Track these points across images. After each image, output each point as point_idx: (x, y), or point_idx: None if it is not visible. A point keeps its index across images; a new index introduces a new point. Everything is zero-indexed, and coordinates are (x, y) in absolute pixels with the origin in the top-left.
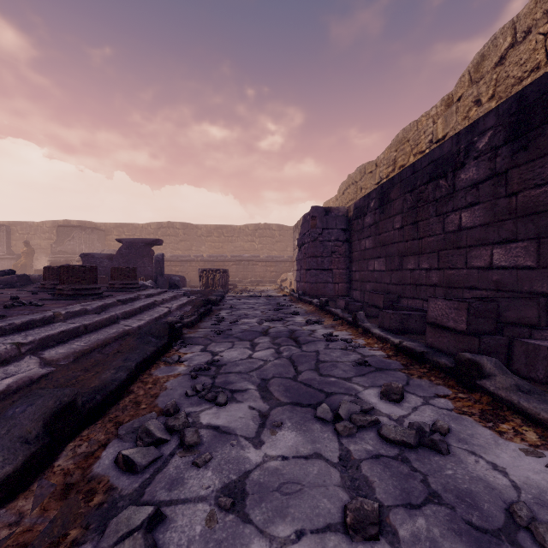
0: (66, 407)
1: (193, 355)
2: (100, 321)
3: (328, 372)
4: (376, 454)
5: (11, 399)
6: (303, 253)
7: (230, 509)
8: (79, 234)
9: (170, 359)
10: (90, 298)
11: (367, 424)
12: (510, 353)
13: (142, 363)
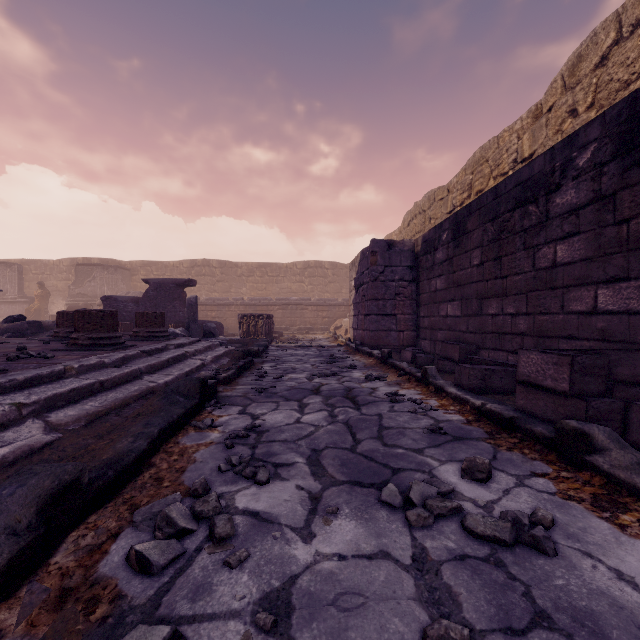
0: (67, 487)
1: (229, 419)
2: (120, 376)
3: (394, 441)
4: (460, 554)
5: (6, 473)
6: (361, 295)
7: (271, 630)
8: (100, 273)
9: (202, 423)
10: (109, 349)
11: (447, 512)
12: (626, 420)
13: (167, 429)
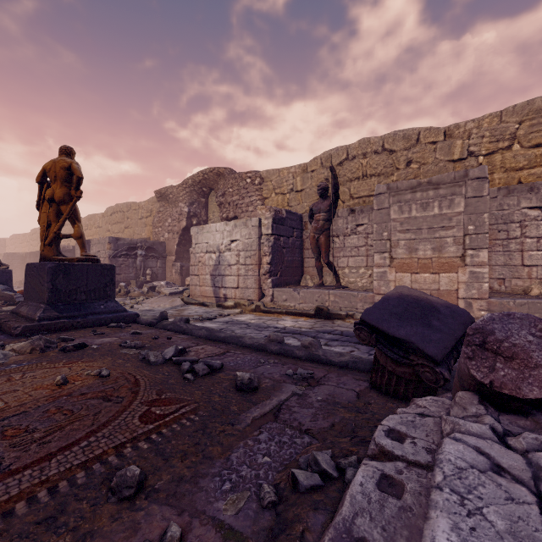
0: None
1: None
2: None
3: None
4: None
5: None
6: None
7: None
8: None
9: None
10: None
11: None
12: None
13: None
